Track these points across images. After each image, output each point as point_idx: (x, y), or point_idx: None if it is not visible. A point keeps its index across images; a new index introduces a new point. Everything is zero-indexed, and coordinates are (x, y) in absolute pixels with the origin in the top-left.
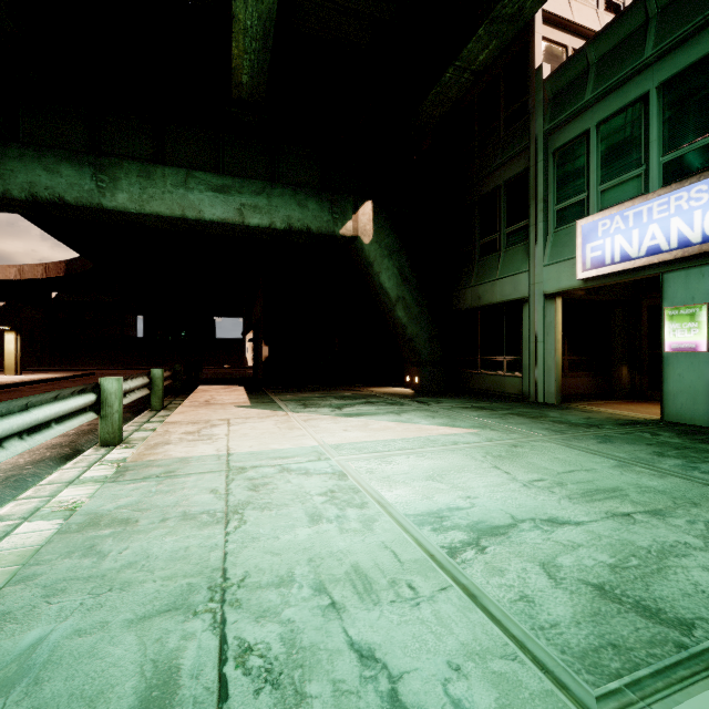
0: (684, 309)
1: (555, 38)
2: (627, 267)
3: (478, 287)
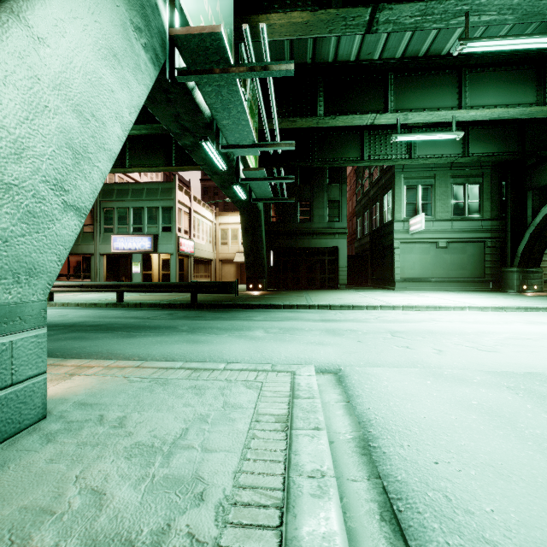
0: (136, 263)
1: None
2: (125, 251)
3: None
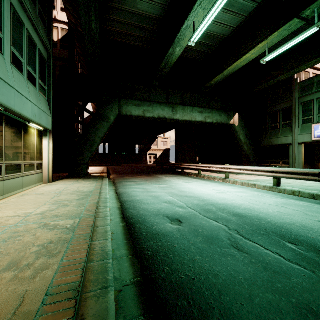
0: None
1: None
2: None
3: (270, 139)
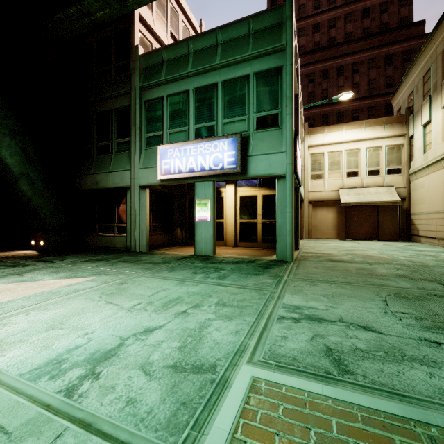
0: (203, 201)
1: (146, 34)
2: (181, 176)
3: (96, 175)
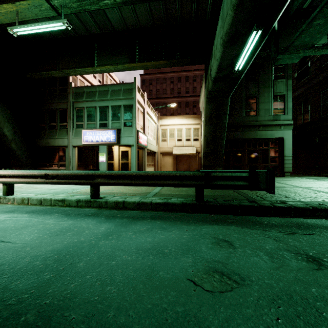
0: (102, 153)
1: None
2: (93, 143)
3: (48, 139)
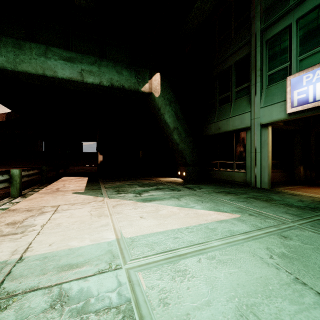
0: None
1: None
2: None
3: (218, 122)
